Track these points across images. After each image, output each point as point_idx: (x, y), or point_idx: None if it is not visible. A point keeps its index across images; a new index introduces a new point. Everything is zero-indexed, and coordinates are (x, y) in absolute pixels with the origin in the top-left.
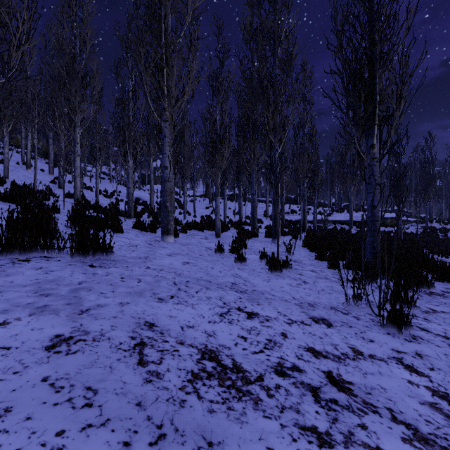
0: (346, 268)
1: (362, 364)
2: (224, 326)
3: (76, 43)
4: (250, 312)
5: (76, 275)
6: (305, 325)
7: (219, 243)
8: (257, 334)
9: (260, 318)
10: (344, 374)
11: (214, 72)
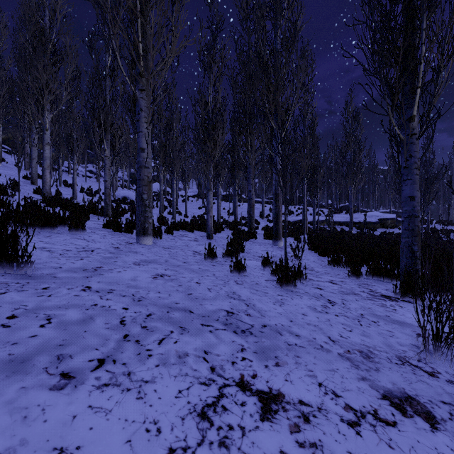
0: (370, 278)
1: None
2: None
3: (46, 14)
4: (266, 392)
5: None
6: (387, 428)
7: (209, 246)
8: None
9: (289, 411)
10: None
11: (206, 43)
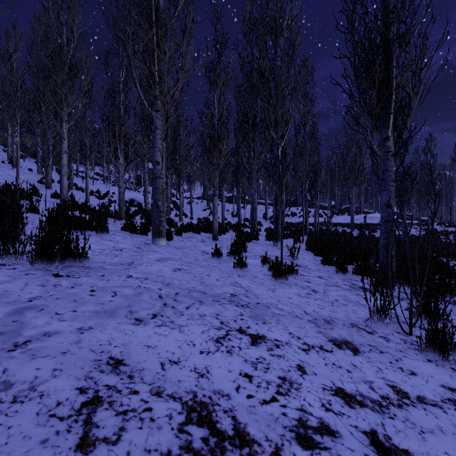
0: (356, 274)
1: (413, 414)
2: (221, 358)
3: (63, 32)
4: (255, 335)
5: (30, 289)
6: (326, 352)
7: (216, 246)
8: (266, 369)
9: (268, 343)
10: (393, 435)
11: (212, 62)
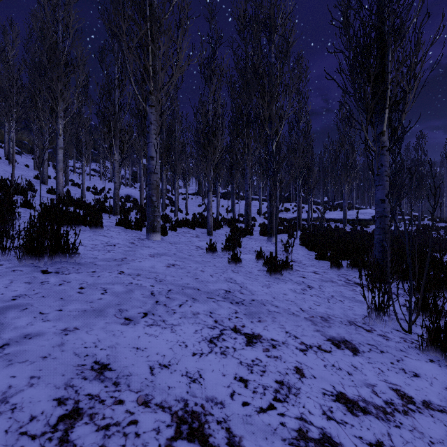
0: (350, 269)
1: (420, 422)
2: (215, 360)
3: (59, 28)
4: (250, 334)
5: (15, 286)
6: (324, 353)
7: (210, 242)
8: (262, 372)
9: (264, 343)
10: None
11: (206, 58)
